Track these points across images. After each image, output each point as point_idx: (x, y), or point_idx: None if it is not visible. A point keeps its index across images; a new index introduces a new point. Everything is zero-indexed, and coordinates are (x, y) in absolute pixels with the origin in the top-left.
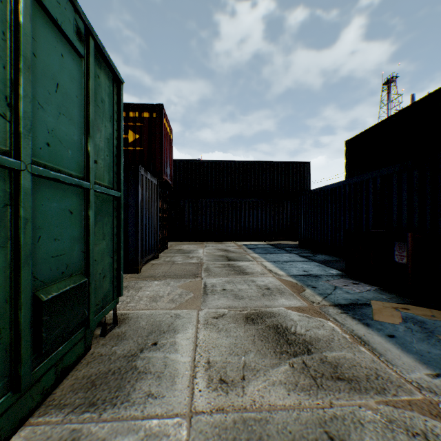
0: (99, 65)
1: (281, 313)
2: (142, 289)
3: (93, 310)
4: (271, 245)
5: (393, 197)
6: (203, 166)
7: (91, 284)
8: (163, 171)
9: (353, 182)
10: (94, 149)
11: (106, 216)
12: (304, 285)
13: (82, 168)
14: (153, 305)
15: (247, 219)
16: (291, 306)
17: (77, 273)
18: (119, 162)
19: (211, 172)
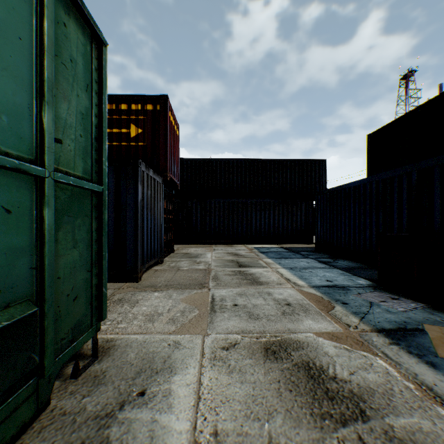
0: (66, 9)
1: (310, 342)
2: (139, 302)
3: (51, 350)
4: (284, 249)
5: (434, 194)
6: (212, 165)
7: (48, 314)
8: (168, 168)
9: (381, 179)
10: (57, 123)
11: (79, 216)
12: (332, 300)
13: (32, 146)
14: (148, 327)
15: (259, 220)
16: (321, 332)
17: (21, 300)
18: (101, 147)
19: (220, 171)
